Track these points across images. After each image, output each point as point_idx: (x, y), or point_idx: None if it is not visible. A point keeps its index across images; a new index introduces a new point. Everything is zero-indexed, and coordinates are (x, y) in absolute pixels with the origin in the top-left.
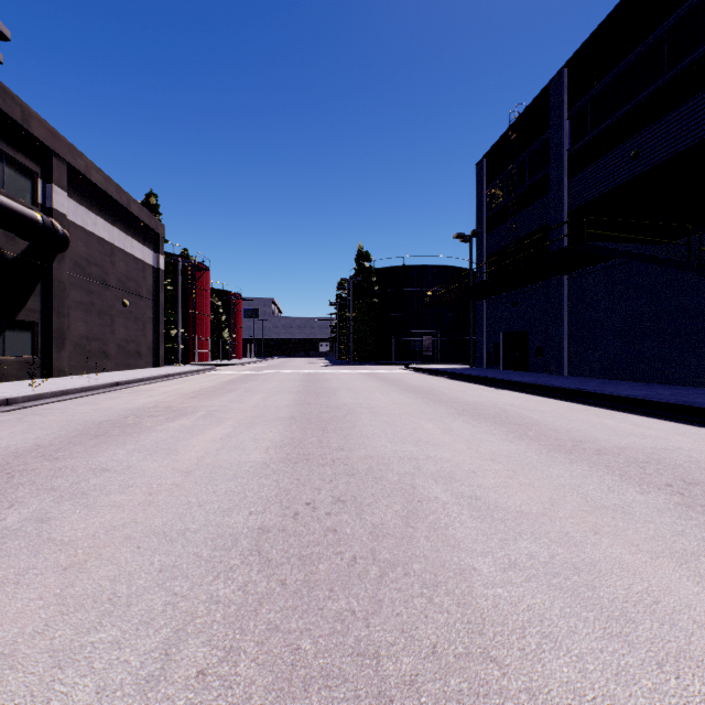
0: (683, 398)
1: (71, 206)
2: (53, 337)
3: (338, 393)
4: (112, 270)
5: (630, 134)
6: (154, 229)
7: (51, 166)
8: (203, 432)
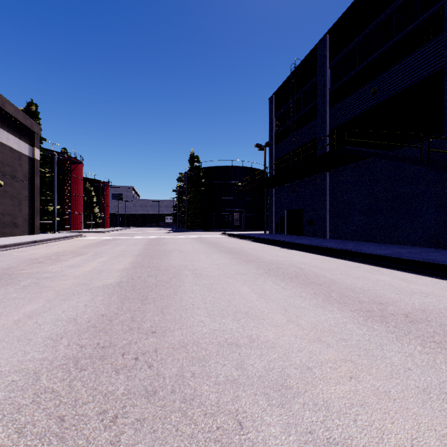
0: (420, 255)
1: None
2: None
3: (170, 255)
4: None
5: (371, 78)
6: (30, 127)
7: None
8: (2, 310)
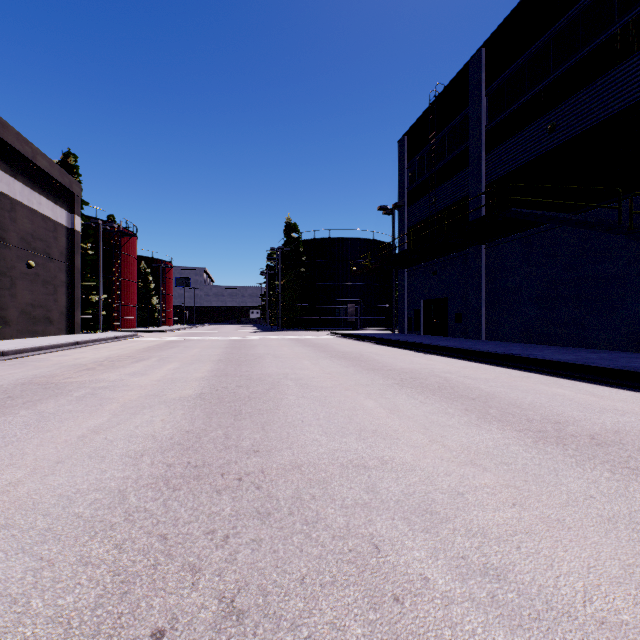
0: (617, 362)
1: None
2: None
3: (263, 361)
4: (13, 227)
5: (547, 109)
6: (68, 187)
7: None
8: (60, 425)
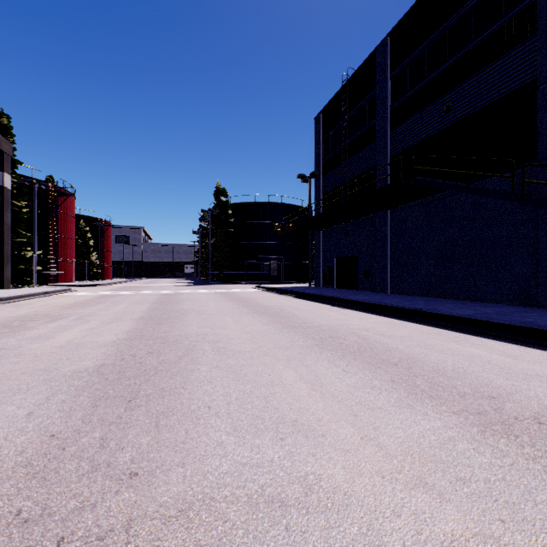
0: (513, 317)
1: None
2: None
3: (185, 319)
4: None
5: (443, 92)
6: None
7: None
8: None
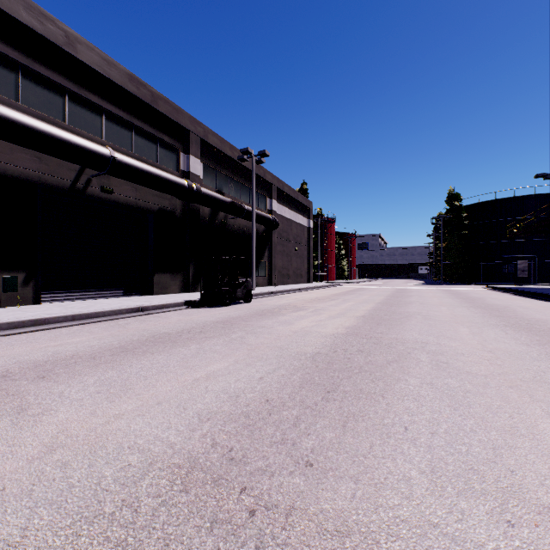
0: None
1: (277, 206)
2: (272, 268)
3: (410, 297)
4: (291, 233)
5: None
6: (308, 206)
7: (271, 191)
8: (344, 303)
